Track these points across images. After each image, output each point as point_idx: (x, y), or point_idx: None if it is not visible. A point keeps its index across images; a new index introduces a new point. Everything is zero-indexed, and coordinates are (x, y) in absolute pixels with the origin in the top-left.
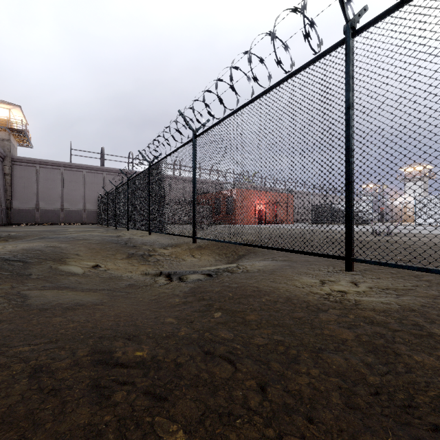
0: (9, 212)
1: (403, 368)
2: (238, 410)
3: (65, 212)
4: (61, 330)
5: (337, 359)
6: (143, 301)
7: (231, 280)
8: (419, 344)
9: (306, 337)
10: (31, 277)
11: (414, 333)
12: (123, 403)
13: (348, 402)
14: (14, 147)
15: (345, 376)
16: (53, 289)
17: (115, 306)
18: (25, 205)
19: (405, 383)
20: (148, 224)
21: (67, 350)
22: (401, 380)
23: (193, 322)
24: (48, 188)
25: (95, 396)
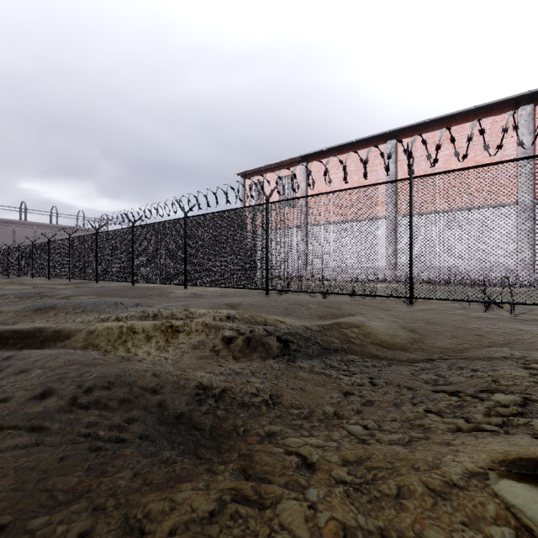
0: None
1: None
2: None
3: None
4: None
5: None
6: None
7: None
8: None
9: None
10: None
11: None
12: None
13: None
14: None
15: None
16: None
17: None
18: None
19: None
20: (32, 273)
21: None
22: None
23: None
24: None
25: None
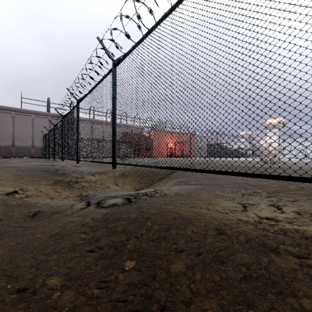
0: None
1: None
2: None
3: (16, 147)
4: None
5: None
6: (38, 238)
7: (149, 206)
8: None
9: None
10: None
11: None
12: None
13: None
14: None
15: None
16: None
17: None
18: None
19: None
20: (76, 154)
21: None
22: None
23: (90, 282)
24: (1, 128)
25: None
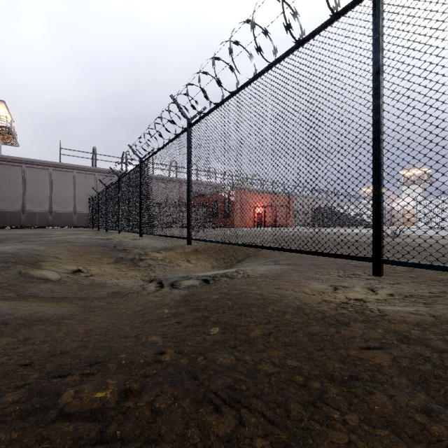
0: None
1: None
2: None
3: (54, 214)
4: (3, 357)
5: (378, 397)
6: (125, 313)
7: (230, 287)
8: None
9: (329, 361)
10: None
11: None
12: None
13: None
14: None
15: (397, 426)
16: (14, 299)
17: (87, 320)
18: (9, 207)
19: None
20: (140, 225)
21: None
22: None
23: (184, 340)
24: (35, 189)
25: None
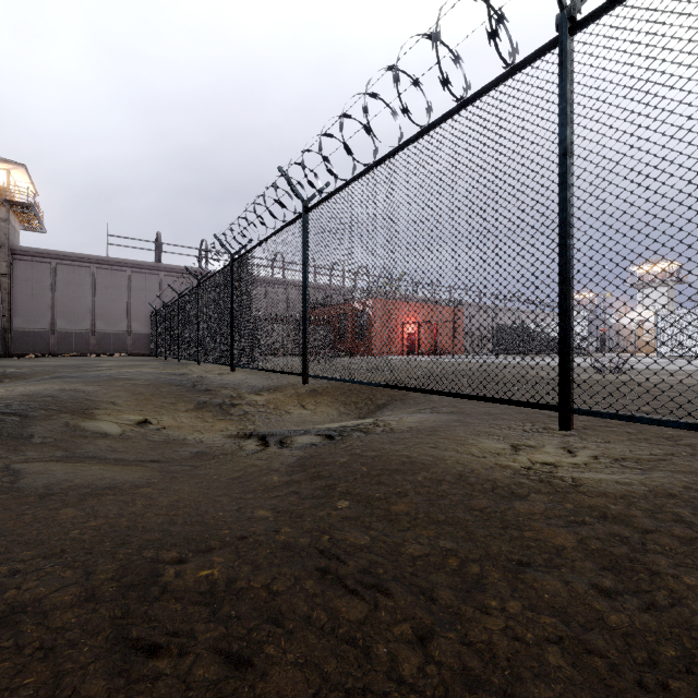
0: (8, 335)
1: (666, 598)
2: (380, 684)
3: (98, 335)
4: (73, 532)
5: (551, 583)
6: (218, 480)
7: (365, 446)
8: (690, 555)
9: (495, 542)
10: (33, 441)
11: (678, 535)
12: (170, 674)
13: (578, 665)
14: (15, 231)
15: (567, 614)
16: (67, 460)
17: (170, 489)
18: (33, 324)
19: (675, 628)
20: (231, 354)
21: (77, 571)
22: (667, 622)
23: (302, 516)
24: (70, 298)
25: (120, 659)
